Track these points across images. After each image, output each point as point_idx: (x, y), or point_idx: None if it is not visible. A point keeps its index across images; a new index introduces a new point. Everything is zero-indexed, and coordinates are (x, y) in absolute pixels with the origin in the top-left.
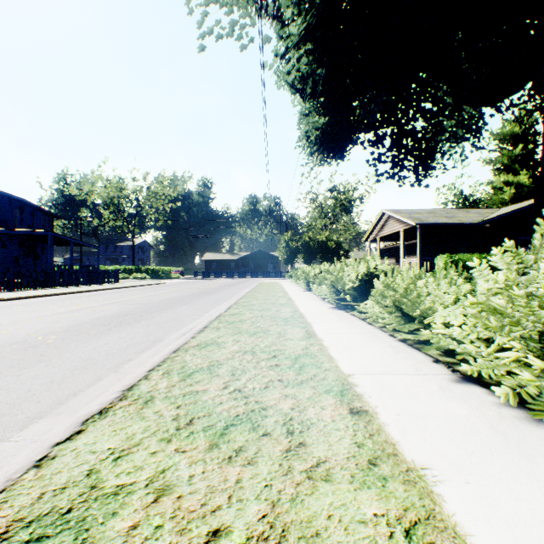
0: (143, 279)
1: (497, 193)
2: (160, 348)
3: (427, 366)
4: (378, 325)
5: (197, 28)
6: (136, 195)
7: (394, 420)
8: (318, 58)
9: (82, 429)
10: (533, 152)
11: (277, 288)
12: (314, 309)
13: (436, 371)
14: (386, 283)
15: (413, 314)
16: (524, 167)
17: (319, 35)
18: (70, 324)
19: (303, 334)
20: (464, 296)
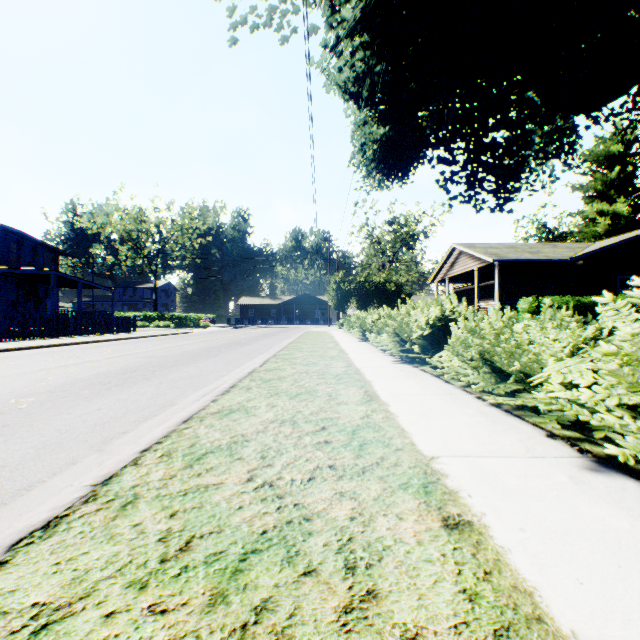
0: (166, 327)
1: (589, 225)
2: (169, 415)
3: (542, 444)
4: (459, 384)
5: (228, 17)
6: (158, 229)
7: (518, 541)
8: (377, 51)
9: (2, 561)
10: (632, 176)
11: (326, 338)
12: (373, 363)
13: (556, 451)
14: (470, 328)
15: (510, 369)
16: (621, 193)
17: (378, 21)
18: (59, 382)
19: (362, 396)
20: (584, 344)
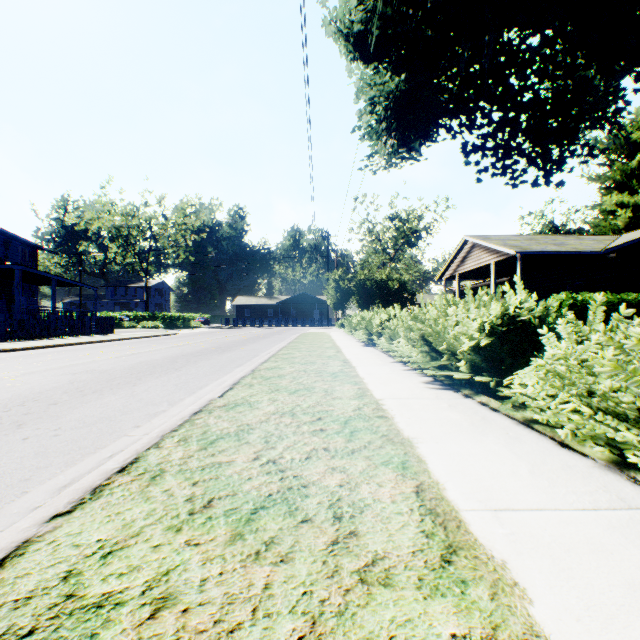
0: (154, 328)
1: (607, 218)
2: None
3: None
4: (601, 457)
5: None
6: (149, 225)
7: None
8: None
9: None
10: None
11: (325, 342)
12: (397, 388)
13: None
14: None
15: None
16: None
17: None
18: None
19: (419, 519)
20: None
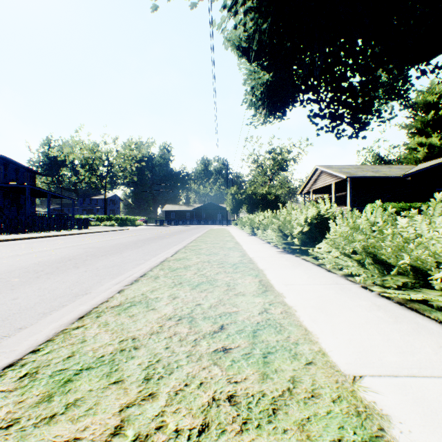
0: (112, 226)
1: (412, 153)
2: (76, 305)
3: None
4: (340, 273)
5: None
6: (107, 156)
7: None
8: (264, 11)
9: None
10: None
11: (225, 233)
12: (262, 253)
13: None
14: (353, 224)
15: (399, 262)
16: (434, 130)
17: None
18: None
19: (257, 286)
20: None
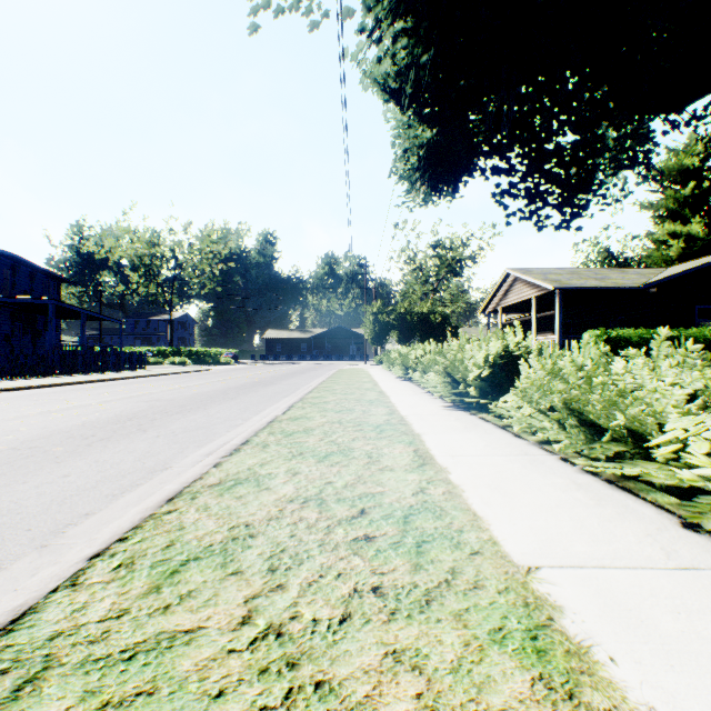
0: (182, 364)
1: (660, 248)
2: (156, 484)
3: (683, 541)
4: (533, 440)
5: None
6: (174, 253)
7: None
8: (424, 37)
9: None
10: (709, 193)
11: (363, 377)
12: (420, 410)
13: (710, 555)
14: (550, 369)
15: (611, 423)
16: (696, 212)
17: None
18: (30, 435)
19: (411, 457)
20: None
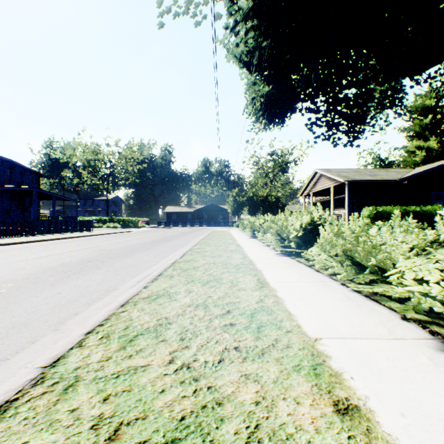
0: (114, 227)
1: (410, 156)
2: (111, 298)
3: (400, 326)
4: (326, 273)
5: (157, 7)
6: (109, 158)
7: (403, 428)
8: (264, 31)
9: None
10: (440, 121)
11: (227, 236)
12: (261, 256)
13: (412, 333)
14: (335, 232)
15: (368, 263)
16: (432, 134)
17: (265, 9)
18: (33, 270)
19: (256, 283)
20: (427, 246)
